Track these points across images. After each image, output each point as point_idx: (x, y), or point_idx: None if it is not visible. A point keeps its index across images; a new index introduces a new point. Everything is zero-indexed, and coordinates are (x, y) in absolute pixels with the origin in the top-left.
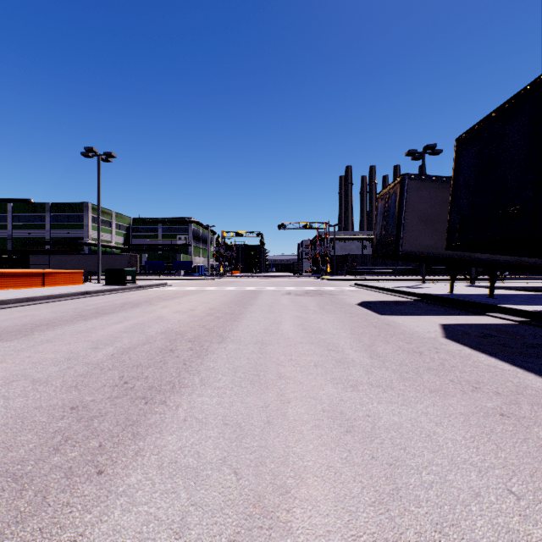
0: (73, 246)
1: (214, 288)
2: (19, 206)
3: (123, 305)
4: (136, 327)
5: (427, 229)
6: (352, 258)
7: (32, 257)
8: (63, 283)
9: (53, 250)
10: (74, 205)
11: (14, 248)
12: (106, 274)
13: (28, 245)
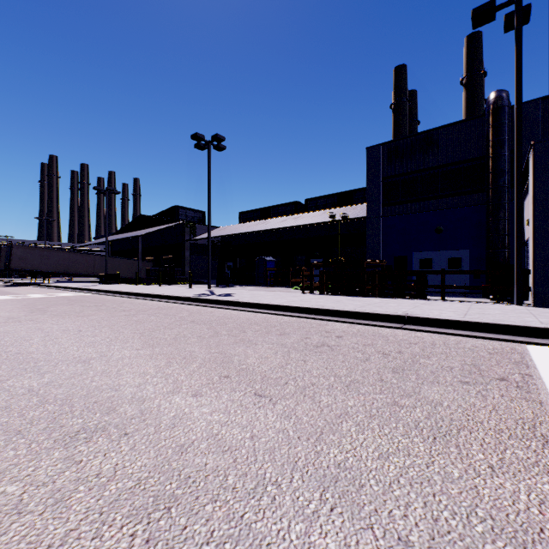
0: None
1: None
2: None
3: None
4: None
5: None
6: None
7: None
8: None
9: None
10: None
11: None
12: None
13: None
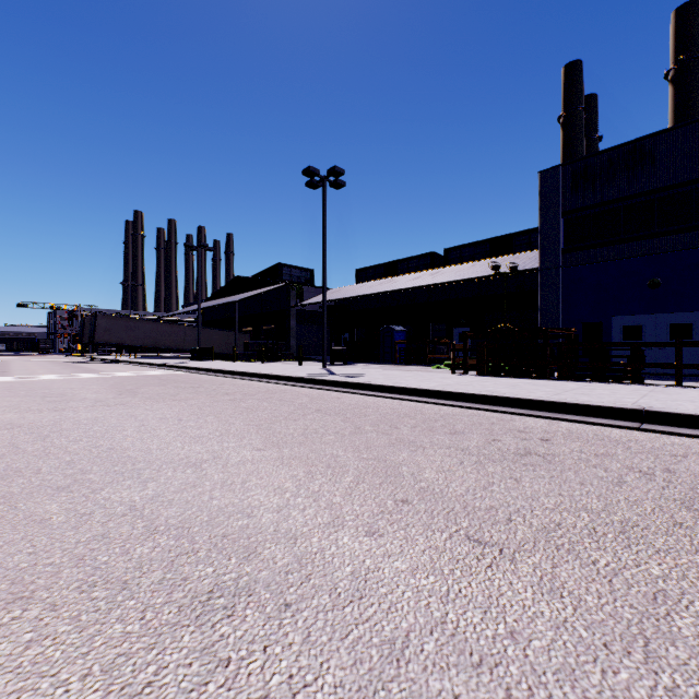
0: None
1: None
2: None
3: None
4: None
5: None
6: None
7: None
8: None
9: None
10: None
11: None
12: None
13: None
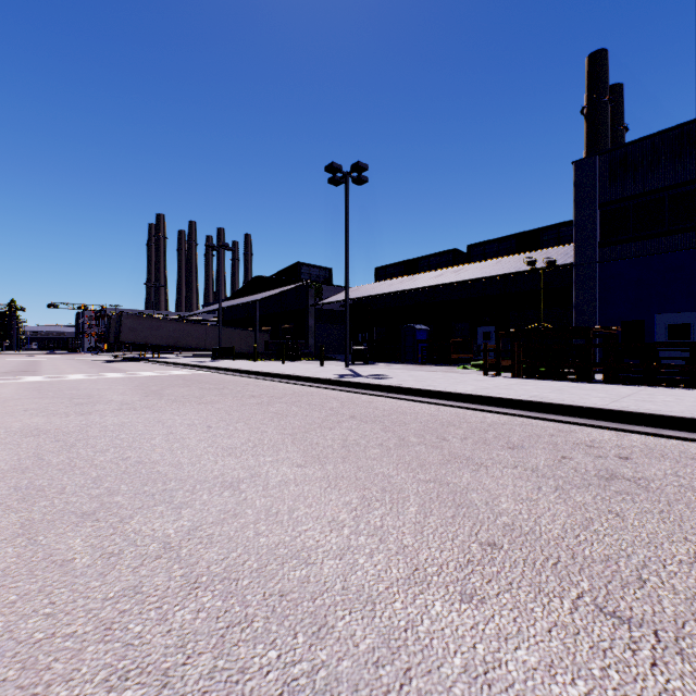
0: None
1: None
2: None
3: None
4: (7, 364)
5: None
6: None
7: None
8: None
9: None
10: None
11: None
12: None
13: None
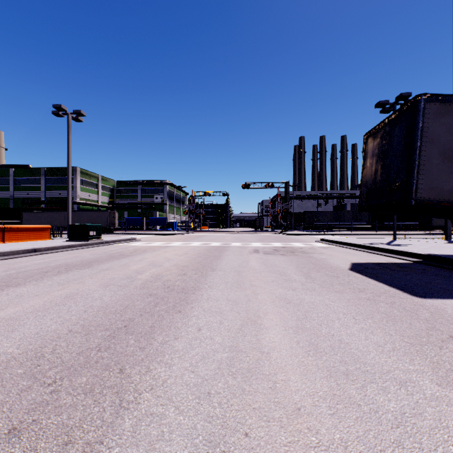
0: (64, 205)
1: (179, 243)
2: (20, 170)
3: (52, 269)
4: None
5: (452, 169)
6: (310, 215)
7: (25, 214)
8: (28, 238)
9: (46, 208)
10: (65, 169)
11: (15, 207)
12: (69, 230)
13: (26, 204)
